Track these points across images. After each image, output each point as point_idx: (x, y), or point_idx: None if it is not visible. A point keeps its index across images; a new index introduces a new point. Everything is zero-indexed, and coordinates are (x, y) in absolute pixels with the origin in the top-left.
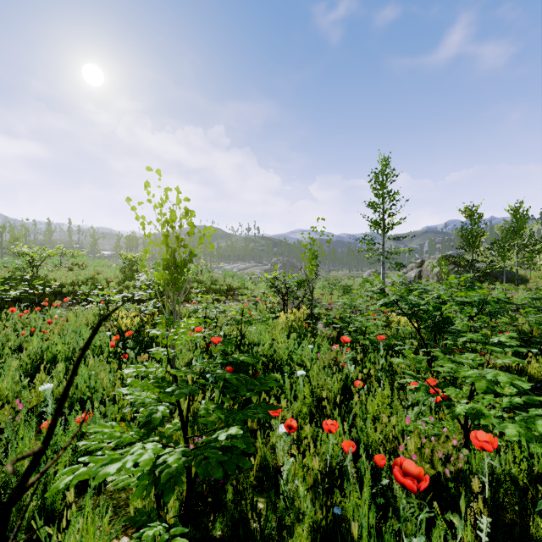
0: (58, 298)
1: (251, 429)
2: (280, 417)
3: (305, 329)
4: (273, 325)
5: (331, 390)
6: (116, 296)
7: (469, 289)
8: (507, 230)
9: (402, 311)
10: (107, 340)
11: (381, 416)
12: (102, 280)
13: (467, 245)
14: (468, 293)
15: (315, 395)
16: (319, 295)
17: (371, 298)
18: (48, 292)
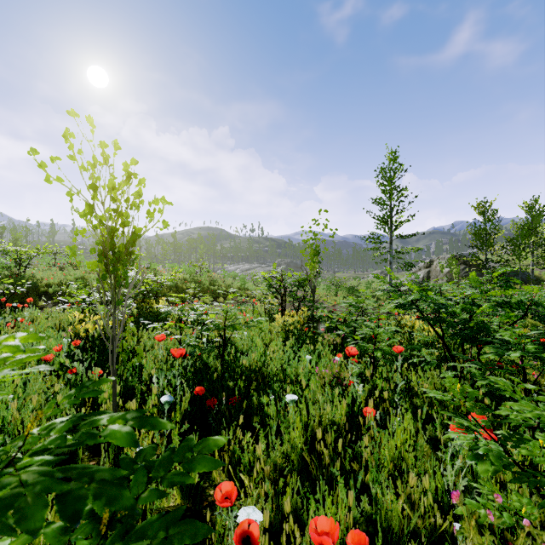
0: (42, 299)
1: (218, 482)
2: (255, 472)
3: (304, 335)
4: (270, 329)
5: (332, 421)
6: (83, 296)
7: (504, 287)
8: (522, 228)
9: (422, 314)
10: (64, 347)
11: (405, 473)
12: (92, 280)
13: (480, 243)
14: (510, 291)
15: (310, 430)
16: (323, 296)
17: (377, 299)
18: (20, 292)
